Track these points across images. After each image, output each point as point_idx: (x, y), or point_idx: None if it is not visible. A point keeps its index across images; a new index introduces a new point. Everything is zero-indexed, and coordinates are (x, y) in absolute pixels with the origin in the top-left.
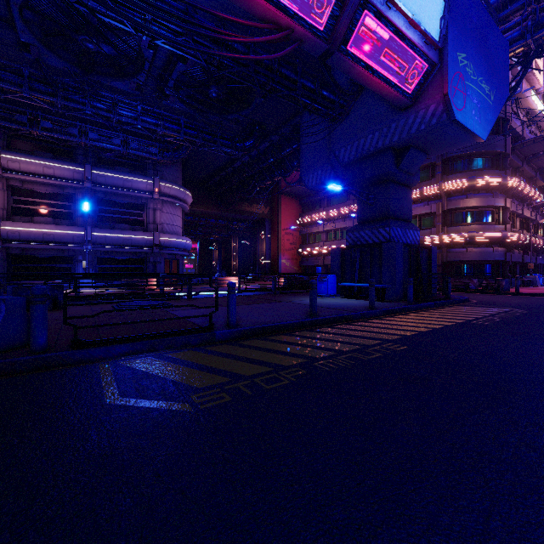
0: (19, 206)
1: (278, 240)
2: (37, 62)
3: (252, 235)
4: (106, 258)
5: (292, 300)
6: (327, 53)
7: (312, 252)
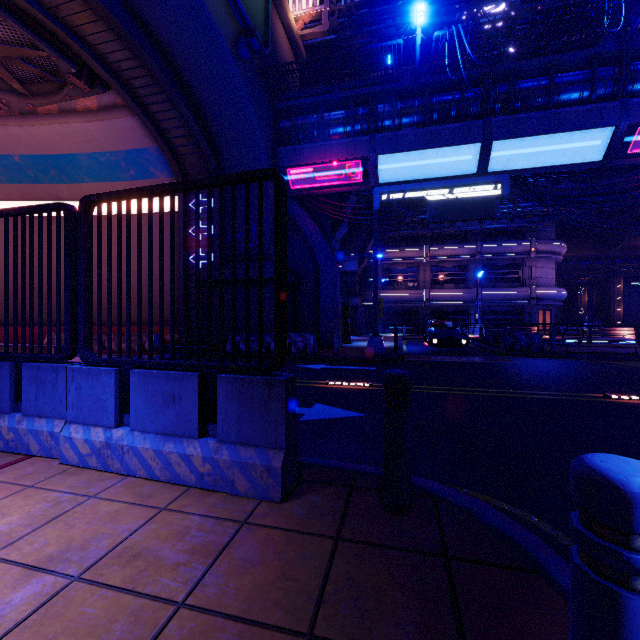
0: (435, 278)
1: None
2: None
3: None
4: (489, 311)
5: None
6: None
7: None
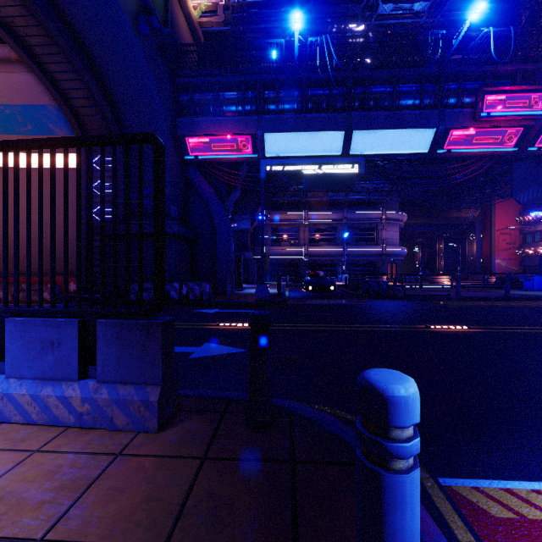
0: (313, 237)
1: (490, 241)
2: None
3: (460, 236)
4: (352, 264)
5: (497, 291)
6: (518, 153)
7: (536, 252)
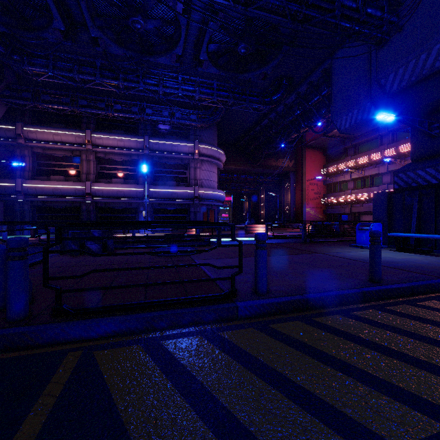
0: (103, 171)
1: (302, 190)
2: (105, 53)
3: (278, 187)
4: (160, 209)
5: (329, 251)
6: None
7: (338, 201)
